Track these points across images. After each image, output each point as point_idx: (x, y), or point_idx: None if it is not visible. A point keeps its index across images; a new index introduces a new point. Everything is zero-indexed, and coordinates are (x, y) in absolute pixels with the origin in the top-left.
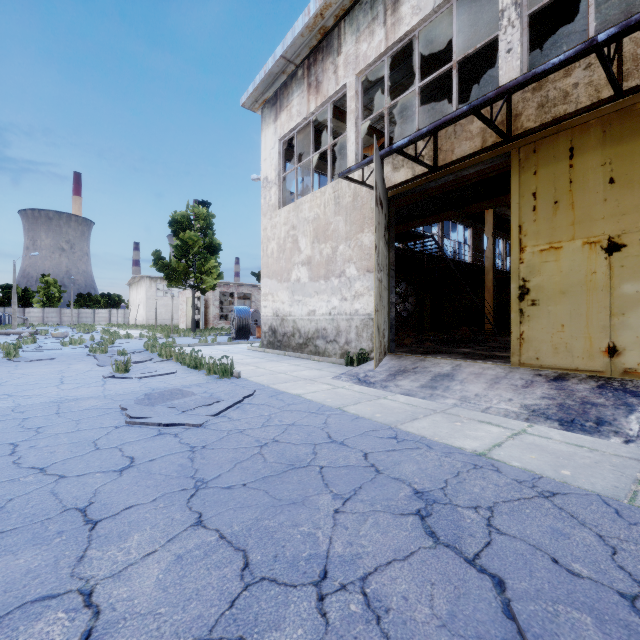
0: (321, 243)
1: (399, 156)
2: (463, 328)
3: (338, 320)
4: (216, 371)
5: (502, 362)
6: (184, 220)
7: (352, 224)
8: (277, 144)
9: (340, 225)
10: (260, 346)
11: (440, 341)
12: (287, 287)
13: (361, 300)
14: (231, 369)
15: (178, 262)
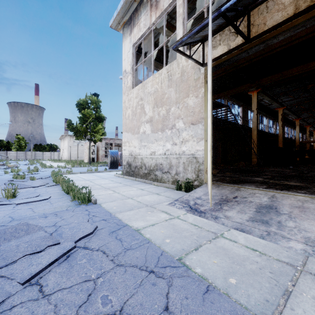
0: (159, 107)
1: (216, 37)
2: (240, 162)
3: (170, 158)
4: (76, 199)
5: (309, 193)
6: (84, 103)
7: (180, 92)
8: (131, 48)
9: (172, 94)
10: (122, 174)
11: (232, 171)
12: (137, 137)
13: (187, 144)
14: (89, 197)
15: (81, 126)
